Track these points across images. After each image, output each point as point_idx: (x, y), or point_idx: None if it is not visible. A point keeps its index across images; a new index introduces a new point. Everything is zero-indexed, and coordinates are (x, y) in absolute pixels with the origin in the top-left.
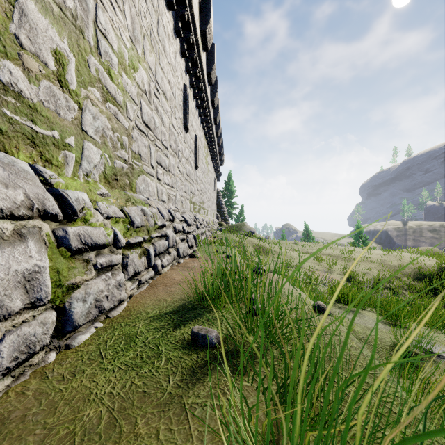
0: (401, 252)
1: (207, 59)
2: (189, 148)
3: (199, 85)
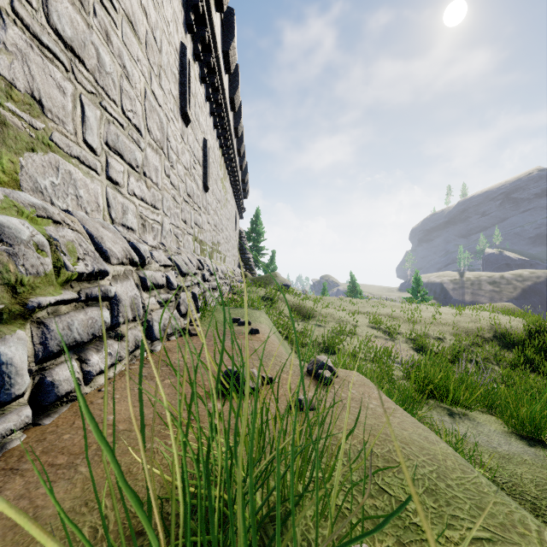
0: (477, 310)
1: (223, 31)
2: (192, 154)
3: (210, 61)
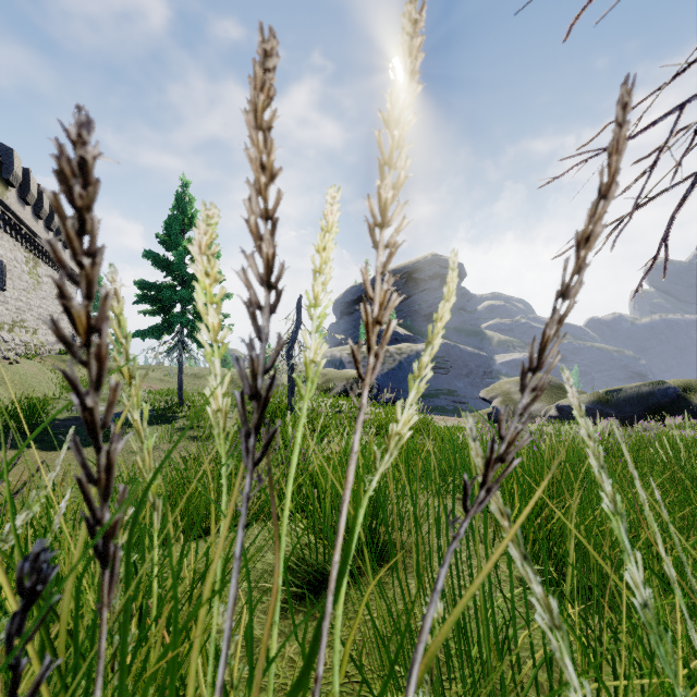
0: None
1: (21, 185)
2: None
3: (5, 218)
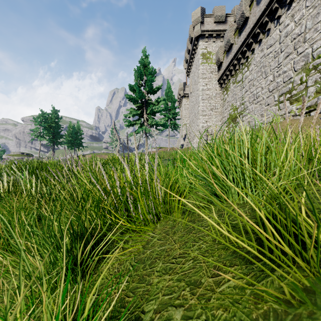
0: None
1: None
2: None
3: None
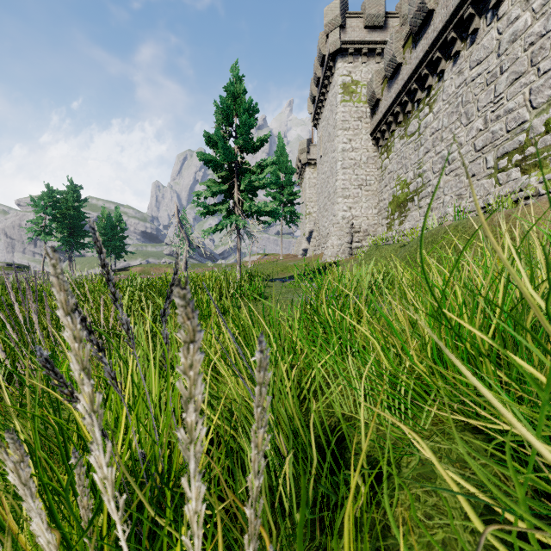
0: None
1: None
2: None
3: None
